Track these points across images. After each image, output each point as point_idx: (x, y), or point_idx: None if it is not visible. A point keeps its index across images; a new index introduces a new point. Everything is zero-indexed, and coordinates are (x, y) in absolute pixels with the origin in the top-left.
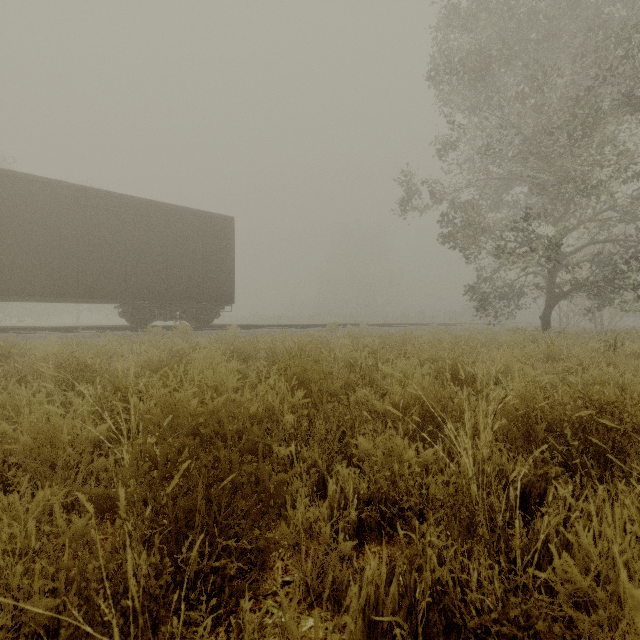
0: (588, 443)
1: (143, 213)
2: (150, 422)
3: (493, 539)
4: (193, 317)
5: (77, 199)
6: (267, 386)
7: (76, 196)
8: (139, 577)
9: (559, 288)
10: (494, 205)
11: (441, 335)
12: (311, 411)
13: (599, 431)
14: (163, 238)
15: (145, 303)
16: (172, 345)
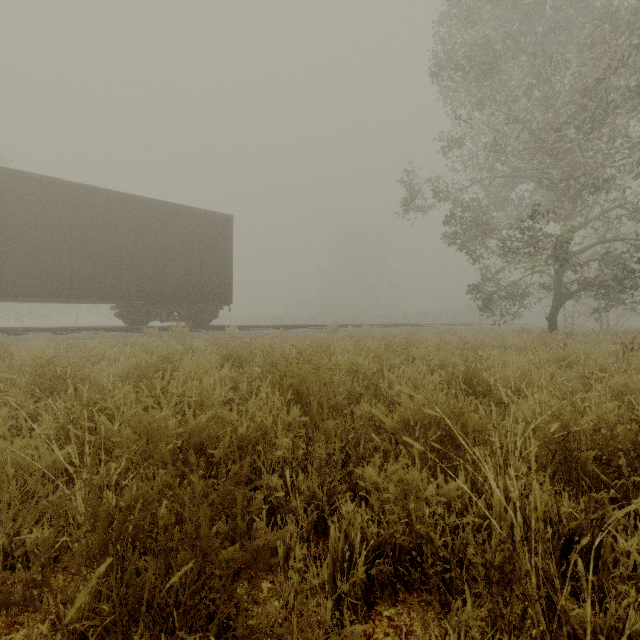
0: None
1: (139, 211)
2: (120, 445)
3: (561, 638)
4: (191, 318)
5: (71, 196)
6: (259, 400)
7: (69, 193)
8: None
9: (566, 288)
10: (498, 203)
11: (446, 336)
12: (310, 428)
13: None
14: (160, 237)
15: (141, 303)
16: (165, 348)
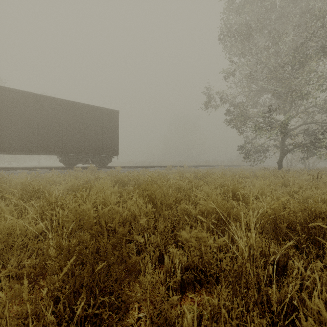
0: (309, 234)
1: (71, 108)
2: (67, 222)
3: (260, 298)
4: (97, 162)
5: (37, 101)
6: (132, 201)
7: (37, 99)
8: (49, 322)
9: (287, 147)
10: (253, 104)
11: (226, 172)
12: (156, 215)
13: (315, 228)
14: (82, 121)
15: (73, 155)
16: (85, 177)
